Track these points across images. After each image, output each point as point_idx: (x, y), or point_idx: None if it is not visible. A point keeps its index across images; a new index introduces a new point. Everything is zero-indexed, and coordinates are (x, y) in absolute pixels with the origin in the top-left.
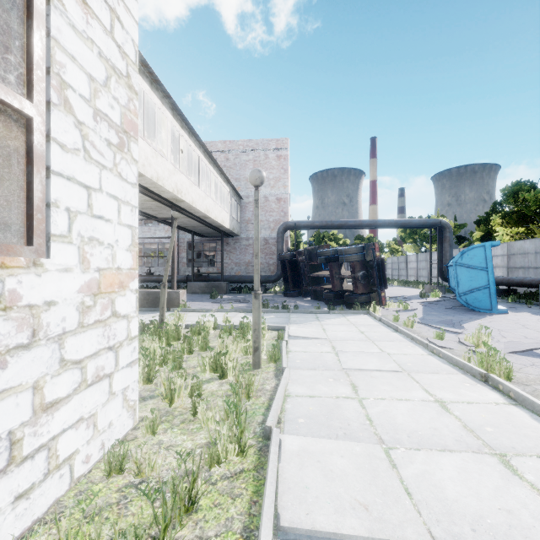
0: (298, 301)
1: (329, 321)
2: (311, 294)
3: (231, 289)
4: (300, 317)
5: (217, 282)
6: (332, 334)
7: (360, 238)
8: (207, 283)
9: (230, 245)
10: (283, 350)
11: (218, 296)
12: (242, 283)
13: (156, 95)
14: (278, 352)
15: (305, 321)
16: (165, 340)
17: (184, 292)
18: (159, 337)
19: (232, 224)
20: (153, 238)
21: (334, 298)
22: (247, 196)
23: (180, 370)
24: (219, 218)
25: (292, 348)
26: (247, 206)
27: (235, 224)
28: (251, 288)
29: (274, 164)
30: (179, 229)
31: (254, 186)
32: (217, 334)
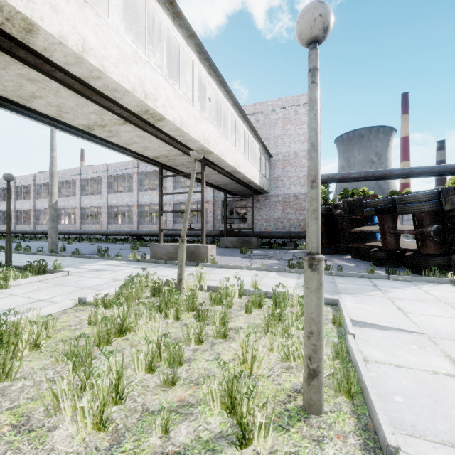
0: (336, 260)
1: (397, 292)
2: (352, 252)
3: (261, 244)
4: (350, 283)
5: (247, 237)
6: (422, 321)
7: (395, 193)
8: (238, 238)
9: (260, 202)
10: (358, 365)
11: (248, 251)
12: (272, 238)
13: (179, 33)
14: (352, 371)
15: (360, 289)
16: (174, 312)
17: (213, 246)
18: (166, 308)
19: (262, 181)
20: (184, 193)
21: (387, 258)
22: (276, 153)
23: (171, 388)
24: (249, 173)
25: (366, 352)
26: (276, 163)
27: (265, 181)
28: (280, 244)
29: (304, 119)
30: (212, 187)
31: (307, 42)
32: (242, 304)
